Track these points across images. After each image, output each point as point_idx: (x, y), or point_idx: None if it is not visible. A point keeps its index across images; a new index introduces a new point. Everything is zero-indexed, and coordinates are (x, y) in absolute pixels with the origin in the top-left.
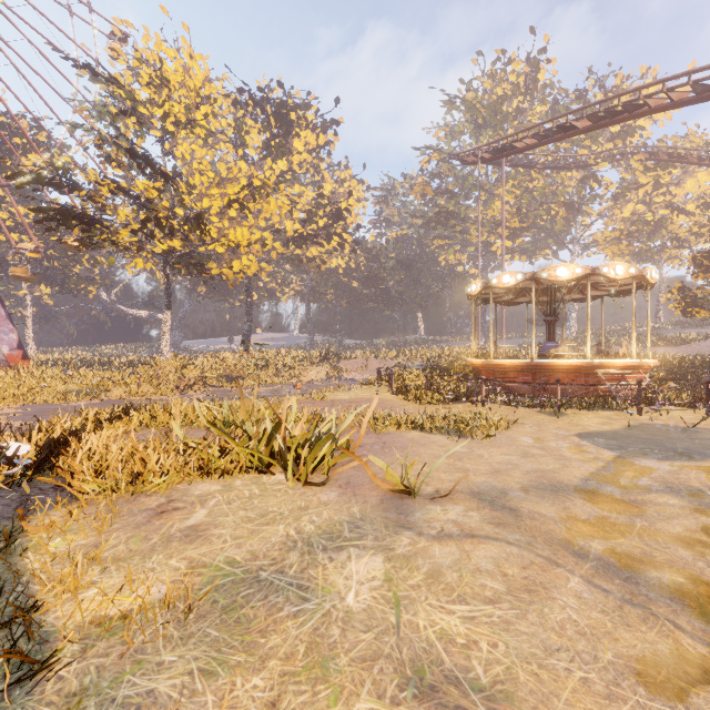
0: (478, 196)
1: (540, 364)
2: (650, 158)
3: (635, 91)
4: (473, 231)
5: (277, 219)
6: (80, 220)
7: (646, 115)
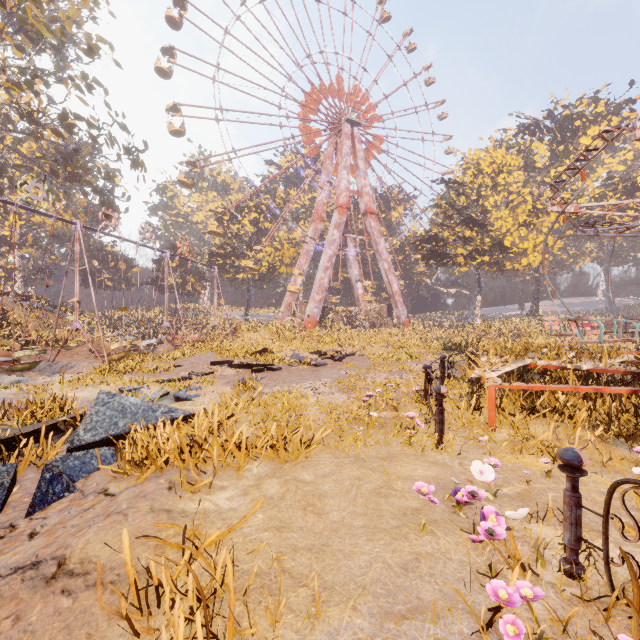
0: None
1: None
2: None
3: None
4: None
5: (556, 225)
6: (440, 257)
7: None
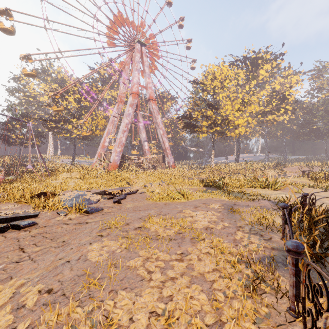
0: None
1: None
2: None
3: None
4: None
5: (254, 112)
6: (193, 126)
7: None
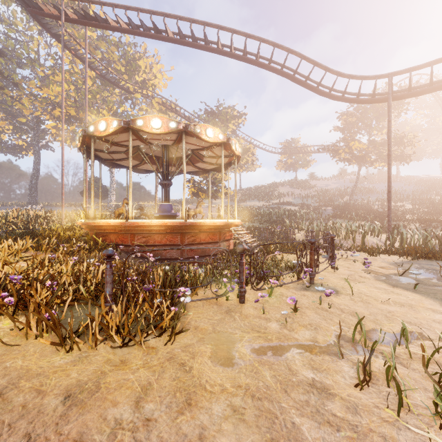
0: (62, 48)
1: (194, 224)
2: (162, 104)
3: (215, 27)
4: (26, 102)
5: None
6: None
7: (214, 52)
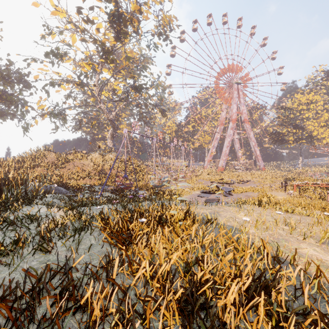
0: None
1: None
2: None
3: None
4: None
5: None
6: (280, 141)
7: None
